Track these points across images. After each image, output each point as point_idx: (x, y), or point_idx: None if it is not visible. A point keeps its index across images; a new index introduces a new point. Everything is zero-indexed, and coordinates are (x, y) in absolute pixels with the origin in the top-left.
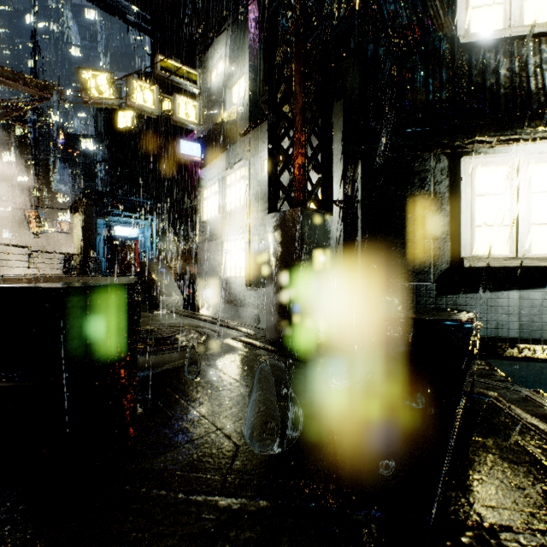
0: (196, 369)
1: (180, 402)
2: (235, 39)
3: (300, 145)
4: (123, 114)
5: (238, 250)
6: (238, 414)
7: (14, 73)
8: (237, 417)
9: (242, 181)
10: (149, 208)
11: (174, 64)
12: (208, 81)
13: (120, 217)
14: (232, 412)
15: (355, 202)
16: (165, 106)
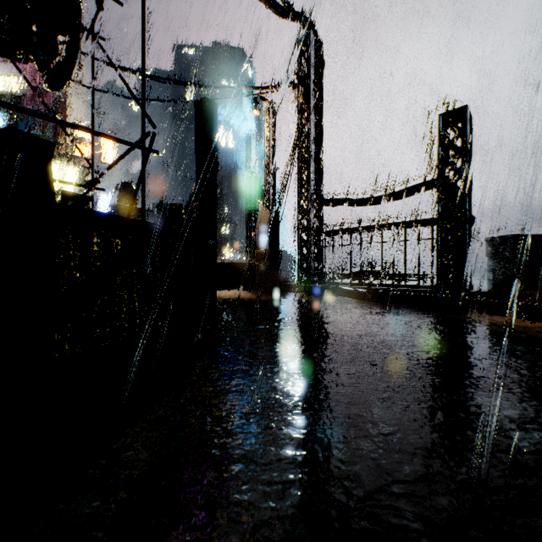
0: None
1: None
2: None
3: None
4: None
5: None
6: None
7: None
8: None
9: None
10: None
11: None
12: None
13: None
14: None
15: None
16: None
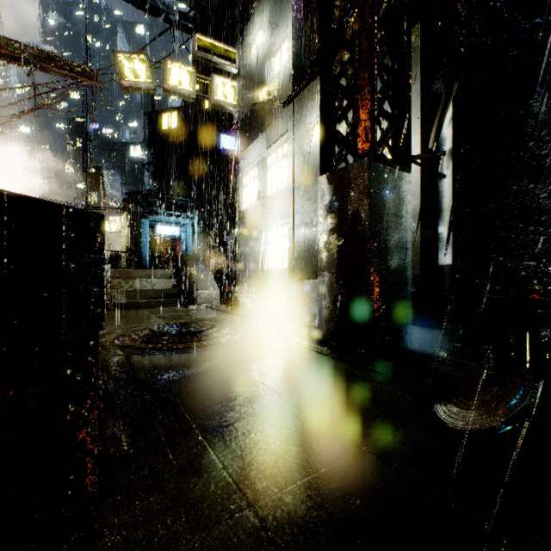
0: (224, 376)
1: (192, 432)
2: (276, 1)
3: (367, 73)
4: (167, 116)
5: (279, 239)
6: (288, 470)
7: (50, 55)
8: (286, 476)
9: (284, 159)
10: (190, 207)
11: (212, 42)
12: (248, 58)
13: (163, 216)
14: (276, 462)
15: (439, 156)
16: (206, 105)
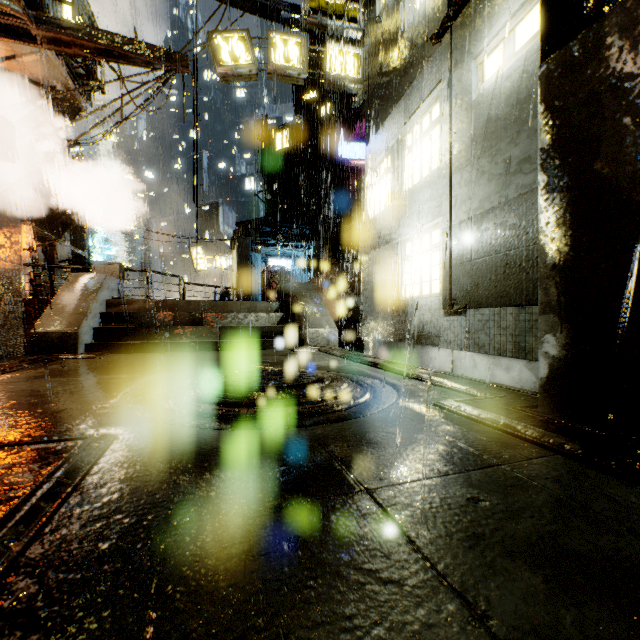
0: (330, 526)
1: None
2: None
3: None
4: (280, 134)
5: (425, 251)
6: None
7: (136, 41)
8: None
9: (433, 129)
10: (305, 234)
11: (328, 1)
12: (376, 10)
13: (275, 247)
14: None
15: None
16: (324, 113)
